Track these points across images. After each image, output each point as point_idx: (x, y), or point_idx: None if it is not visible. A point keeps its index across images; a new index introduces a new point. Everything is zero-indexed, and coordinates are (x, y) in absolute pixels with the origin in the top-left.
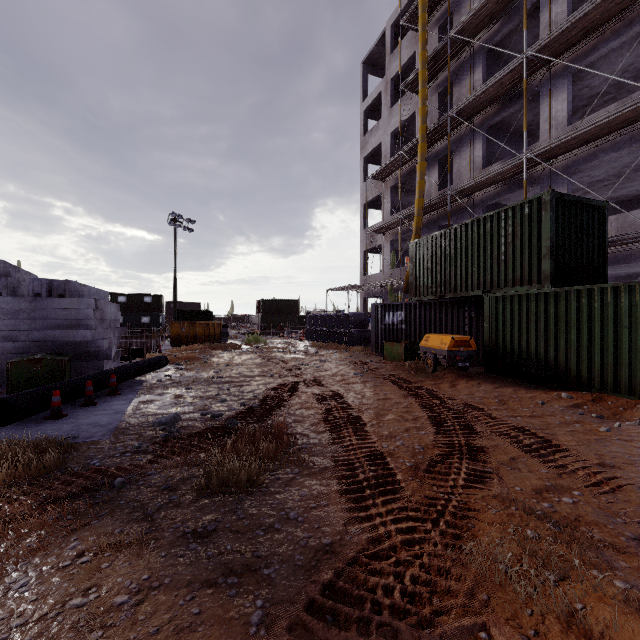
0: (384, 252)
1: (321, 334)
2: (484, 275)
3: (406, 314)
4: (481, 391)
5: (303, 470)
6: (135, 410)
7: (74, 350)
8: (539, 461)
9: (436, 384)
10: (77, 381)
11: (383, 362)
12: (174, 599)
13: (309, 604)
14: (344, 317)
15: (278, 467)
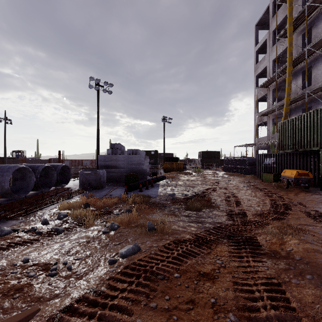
0: (268, 125)
1: (231, 168)
2: (320, 139)
3: (276, 159)
4: (311, 198)
5: (215, 210)
6: (161, 191)
7: (139, 172)
8: (312, 219)
9: (286, 193)
10: (143, 181)
11: (261, 182)
12: (184, 222)
13: (213, 227)
14: (243, 160)
15: (207, 208)
